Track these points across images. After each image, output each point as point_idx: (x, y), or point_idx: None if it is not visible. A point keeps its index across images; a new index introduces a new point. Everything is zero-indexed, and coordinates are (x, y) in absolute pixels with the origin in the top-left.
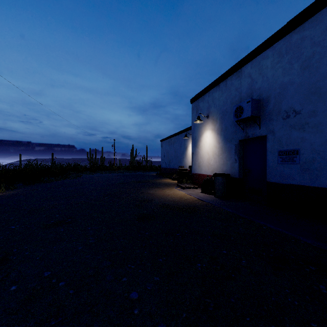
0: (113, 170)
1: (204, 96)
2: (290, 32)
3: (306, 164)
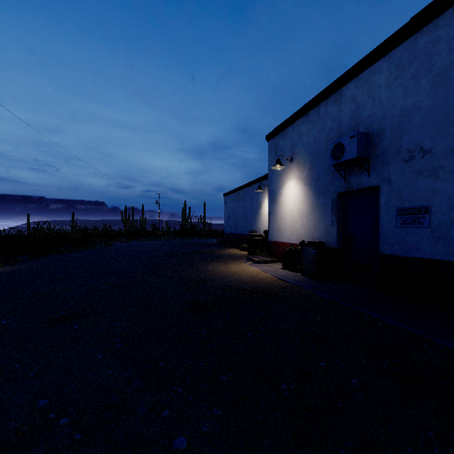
0: (157, 236)
1: (286, 131)
2: (415, 33)
3: (440, 228)
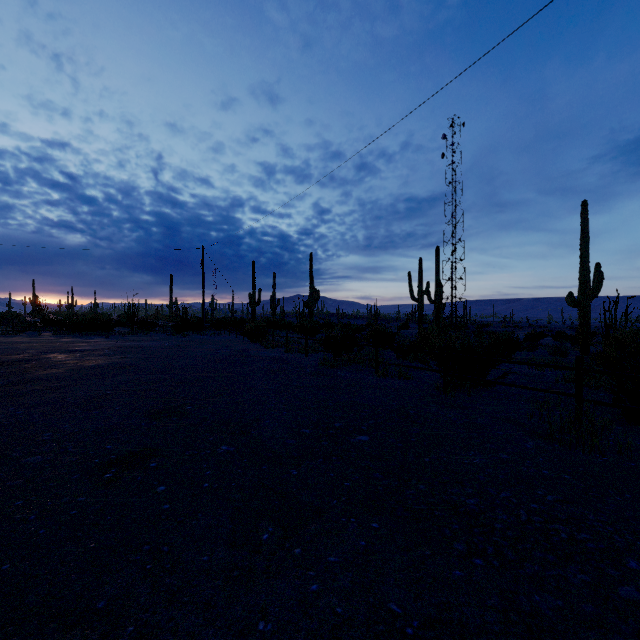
0: None
1: None
2: None
3: None
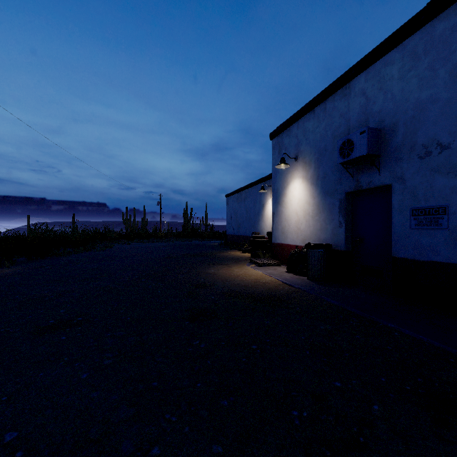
0: (158, 238)
1: (291, 128)
2: (432, 20)
3: None
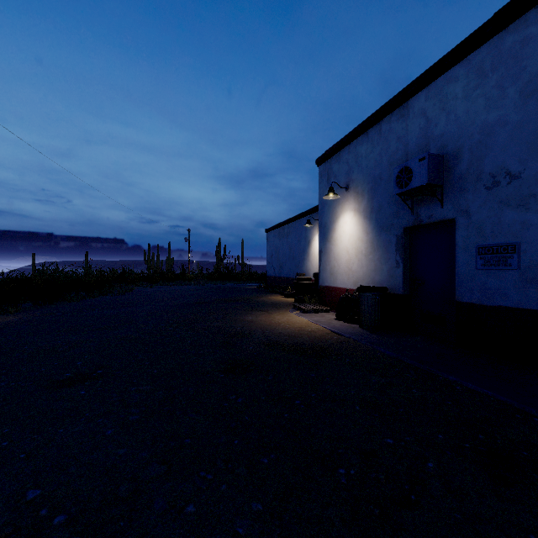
0: (186, 280)
1: (341, 153)
2: (500, 32)
3: (531, 271)
